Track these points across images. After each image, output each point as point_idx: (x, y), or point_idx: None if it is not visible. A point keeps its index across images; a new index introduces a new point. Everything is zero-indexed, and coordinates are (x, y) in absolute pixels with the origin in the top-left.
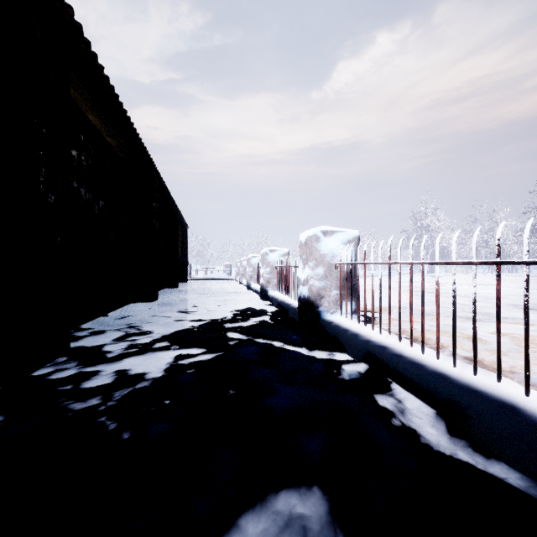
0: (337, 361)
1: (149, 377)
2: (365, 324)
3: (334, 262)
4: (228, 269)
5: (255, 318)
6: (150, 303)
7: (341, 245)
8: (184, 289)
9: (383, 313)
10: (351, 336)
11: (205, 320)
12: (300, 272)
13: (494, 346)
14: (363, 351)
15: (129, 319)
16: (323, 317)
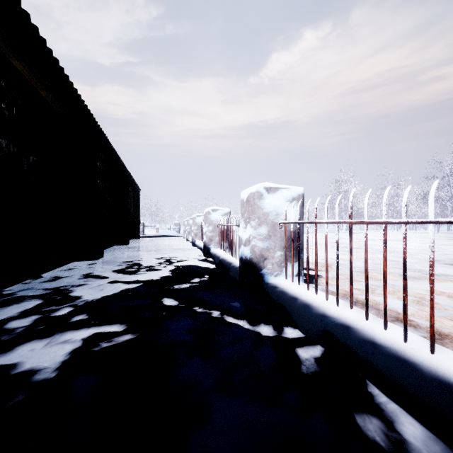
0: (288, 341)
1: (34, 380)
2: (316, 292)
3: (278, 221)
4: (177, 227)
5: (195, 278)
6: (94, 261)
7: (286, 203)
8: (133, 246)
9: (322, 270)
10: (301, 307)
11: (143, 281)
12: (242, 231)
13: (450, 311)
14: (319, 329)
15: (62, 281)
16: (266, 280)
